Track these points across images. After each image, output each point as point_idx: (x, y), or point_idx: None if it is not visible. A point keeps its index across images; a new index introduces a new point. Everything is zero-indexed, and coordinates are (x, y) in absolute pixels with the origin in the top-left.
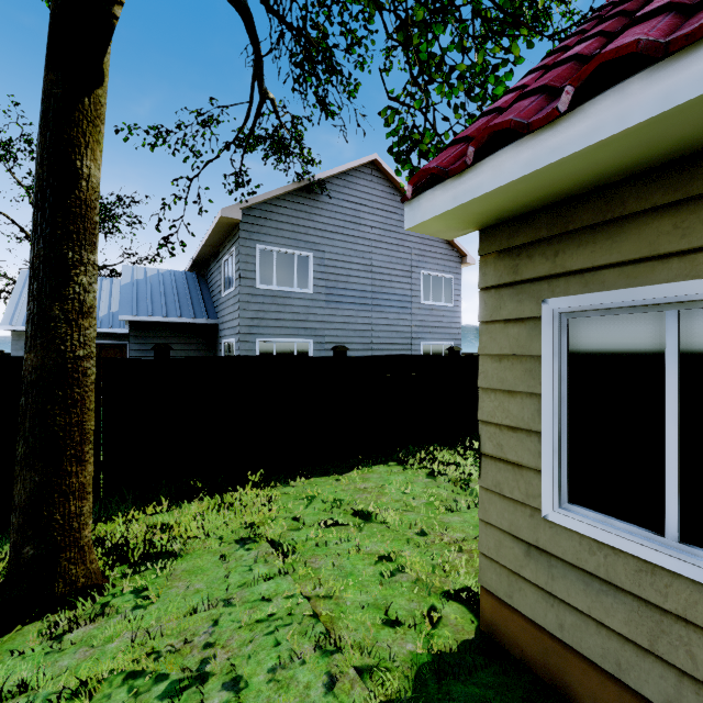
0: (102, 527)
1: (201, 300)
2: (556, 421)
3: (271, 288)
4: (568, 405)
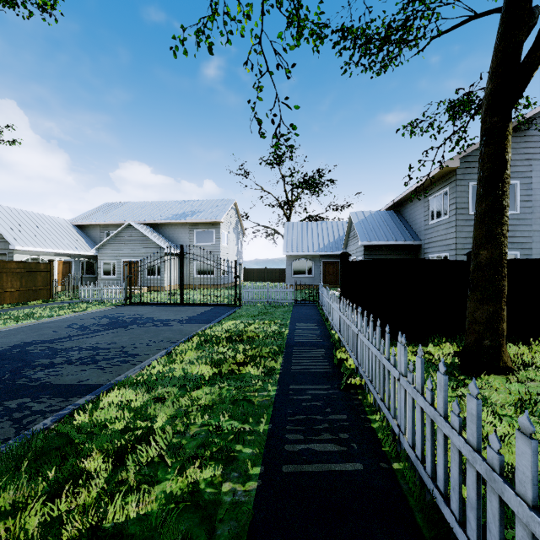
0: None
1: (404, 229)
2: None
3: None
4: None
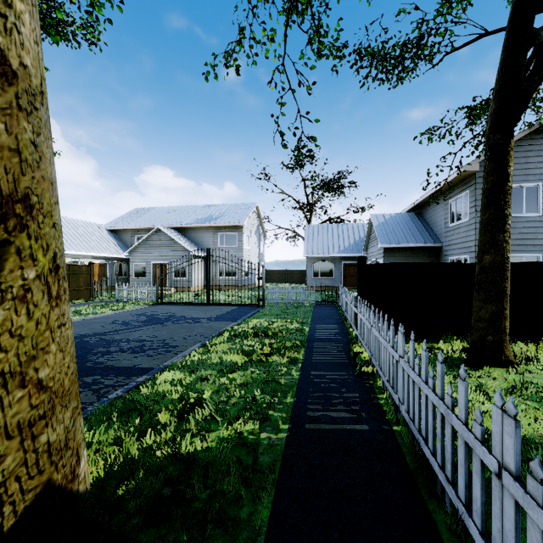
0: None
1: (425, 231)
2: None
3: None
4: None
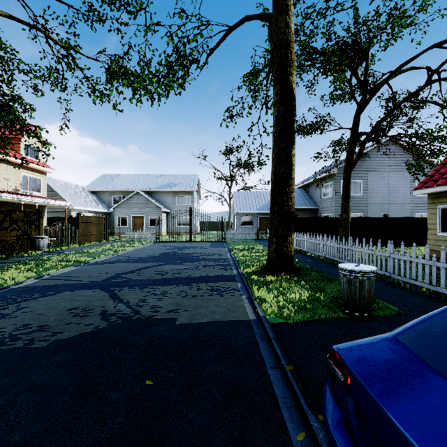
0: None
1: (310, 200)
2: (439, 222)
3: None
4: (441, 220)
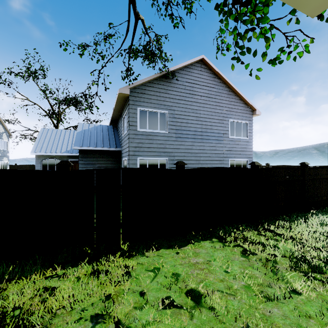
0: (6, 291)
1: (113, 139)
2: None
3: (146, 130)
4: None
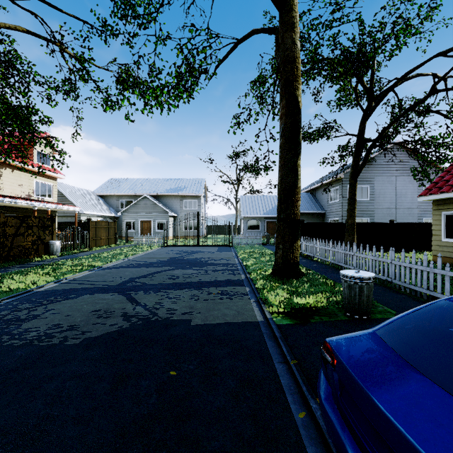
0: None
1: (316, 204)
2: (443, 228)
3: None
4: (445, 226)
